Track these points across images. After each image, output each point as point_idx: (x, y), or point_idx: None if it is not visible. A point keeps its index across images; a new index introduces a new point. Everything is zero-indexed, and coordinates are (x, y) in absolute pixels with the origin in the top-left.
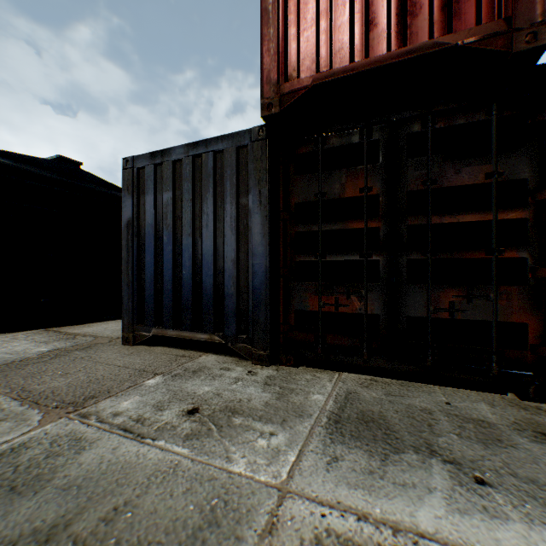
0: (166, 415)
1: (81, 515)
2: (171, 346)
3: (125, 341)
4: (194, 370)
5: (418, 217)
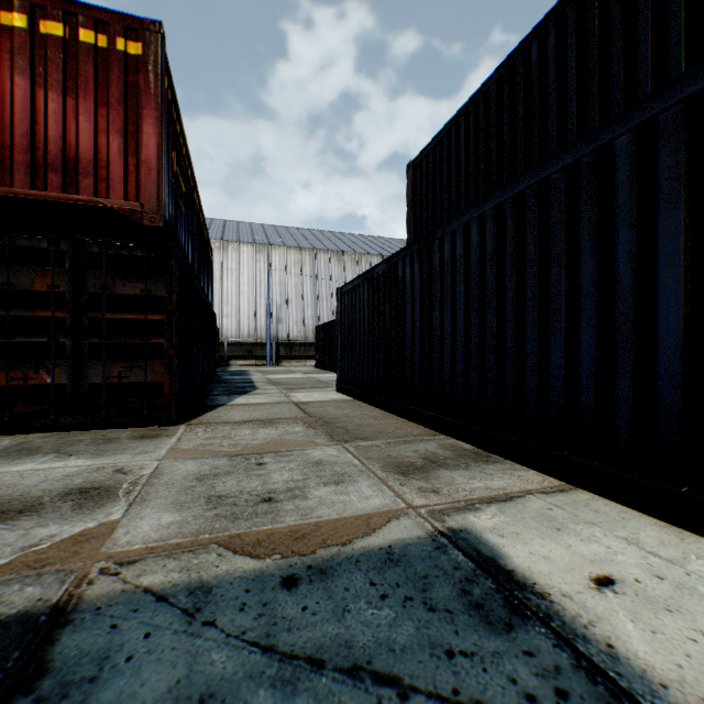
0: None
1: None
2: None
3: None
4: None
5: (98, 313)
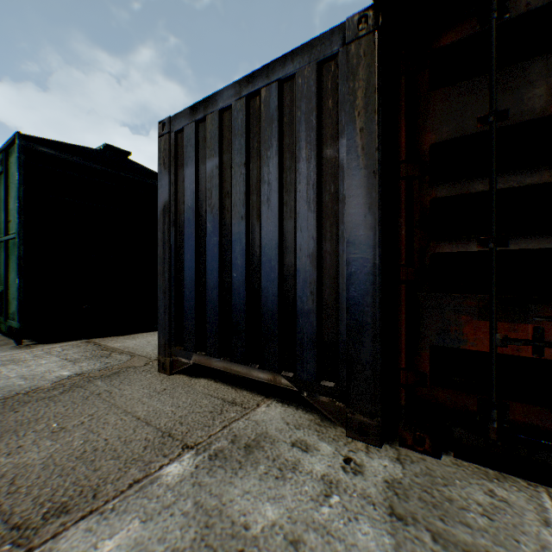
0: None
1: None
2: (219, 380)
3: (161, 367)
4: (248, 443)
5: None
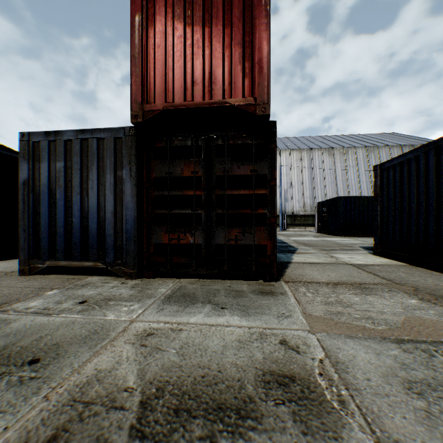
0: (65, 305)
1: (21, 341)
2: (63, 274)
3: (22, 273)
4: (83, 285)
5: (221, 190)
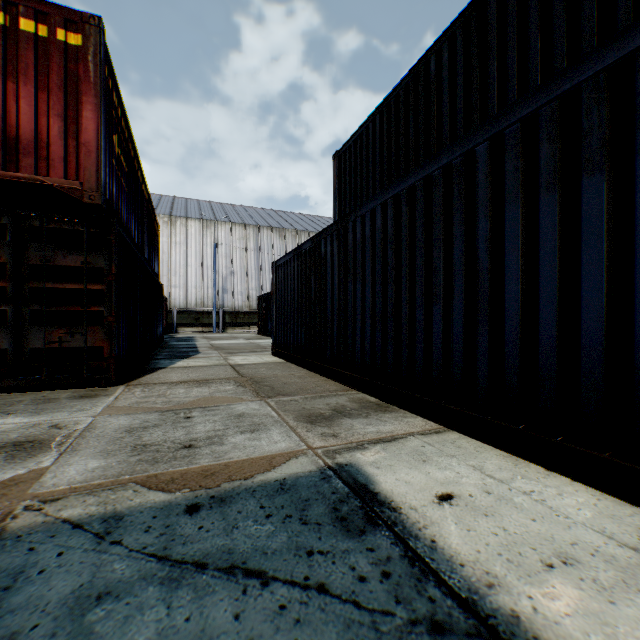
0: None
1: None
2: None
3: None
4: None
5: (40, 283)
